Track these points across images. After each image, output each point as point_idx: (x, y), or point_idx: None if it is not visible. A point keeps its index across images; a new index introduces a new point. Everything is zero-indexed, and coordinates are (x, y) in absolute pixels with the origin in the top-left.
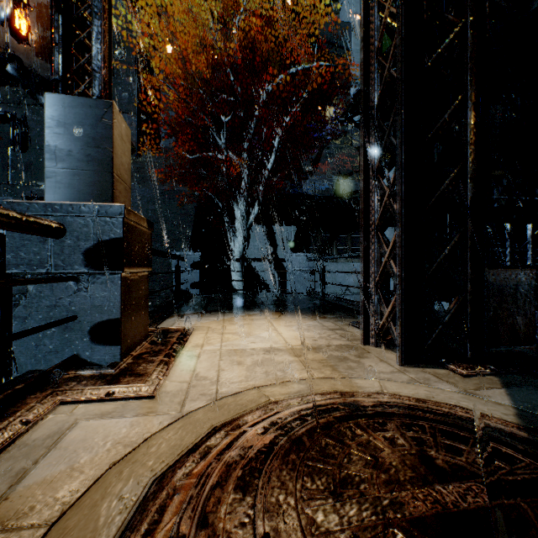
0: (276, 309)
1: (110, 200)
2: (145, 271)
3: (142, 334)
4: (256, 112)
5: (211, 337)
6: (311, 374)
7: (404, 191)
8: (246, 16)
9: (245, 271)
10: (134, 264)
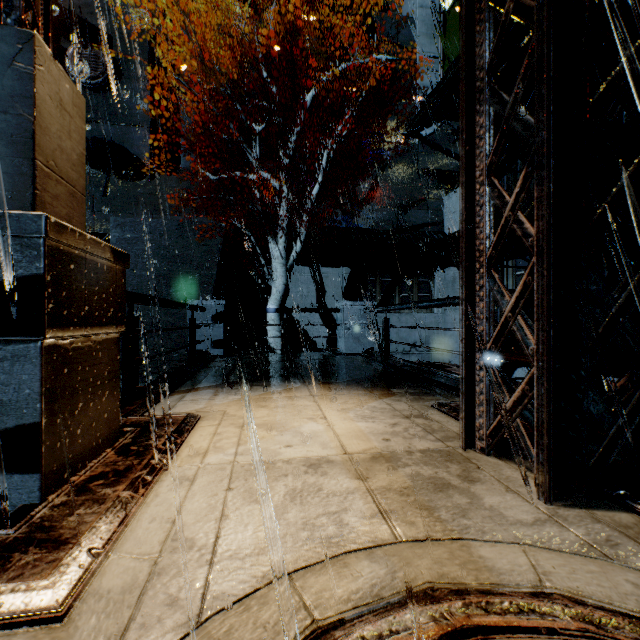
0: (325, 380)
1: (29, 208)
2: (107, 332)
3: (103, 438)
4: (299, 120)
5: (223, 434)
6: (391, 529)
7: (554, 193)
8: (287, 7)
9: (283, 325)
10: (79, 322)
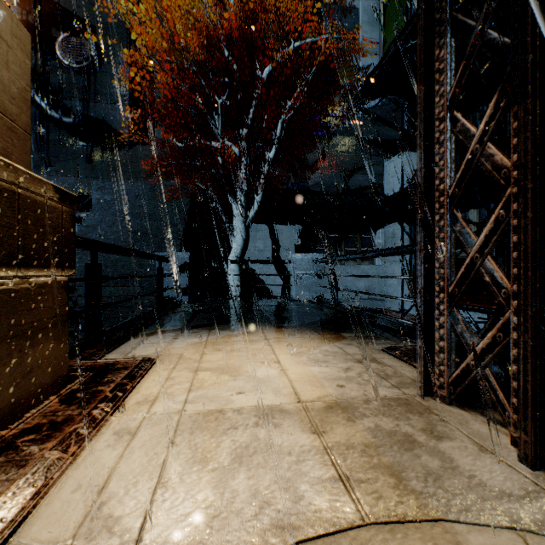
0: (279, 324)
1: None
2: (50, 274)
3: (46, 385)
4: (256, 93)
5: (176, 379)
6: (356, 505)
7: (540, 111)
8: (247, 0)
9: (242, 275)
10: (9, 262)
